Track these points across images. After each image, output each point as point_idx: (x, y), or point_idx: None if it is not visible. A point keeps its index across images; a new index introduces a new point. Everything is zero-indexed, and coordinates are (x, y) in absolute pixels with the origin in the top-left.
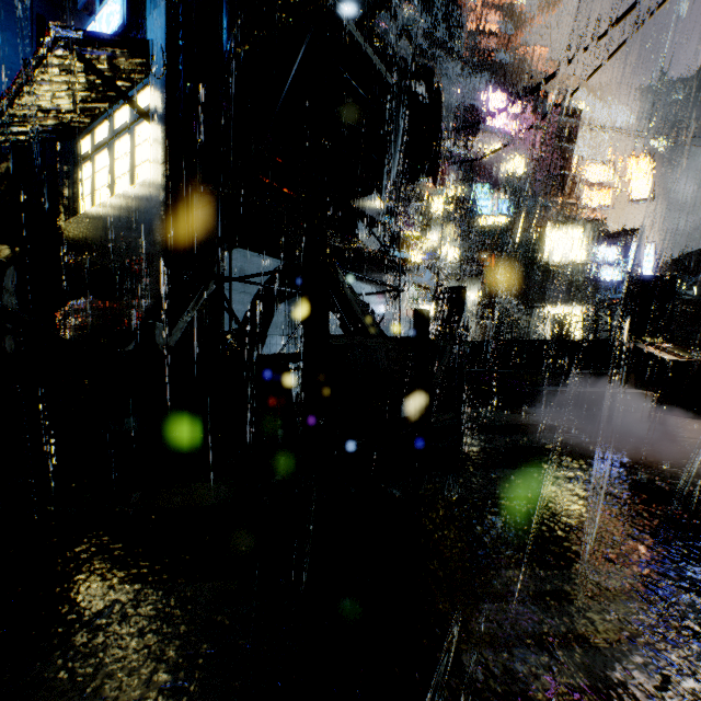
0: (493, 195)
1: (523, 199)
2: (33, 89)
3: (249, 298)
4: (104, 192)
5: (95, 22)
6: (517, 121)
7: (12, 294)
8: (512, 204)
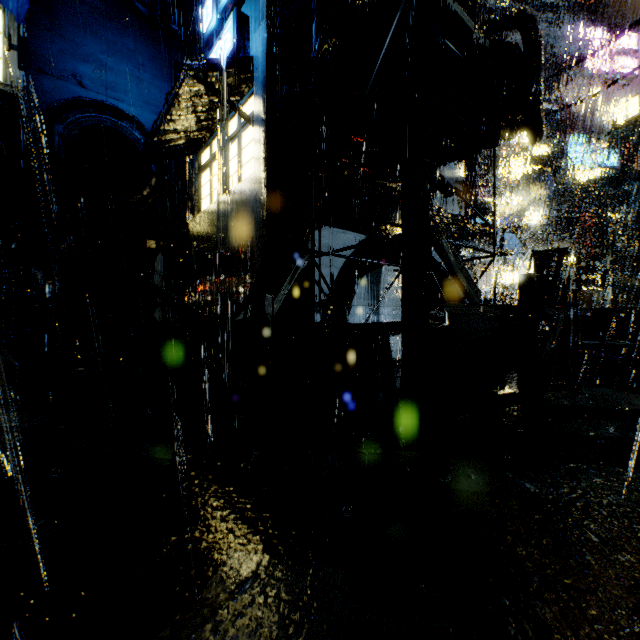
0: (591, 147)
1: (632, 146)
2: (172, 116)
3: (335, 271)
4: (219, 191)
5: (213, 54)
6: (624, 57)
7: (160, 275)
8: (617, 153)
